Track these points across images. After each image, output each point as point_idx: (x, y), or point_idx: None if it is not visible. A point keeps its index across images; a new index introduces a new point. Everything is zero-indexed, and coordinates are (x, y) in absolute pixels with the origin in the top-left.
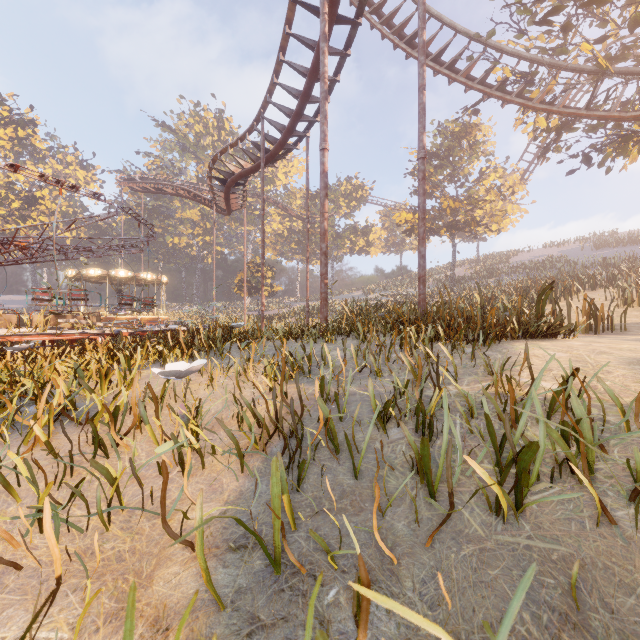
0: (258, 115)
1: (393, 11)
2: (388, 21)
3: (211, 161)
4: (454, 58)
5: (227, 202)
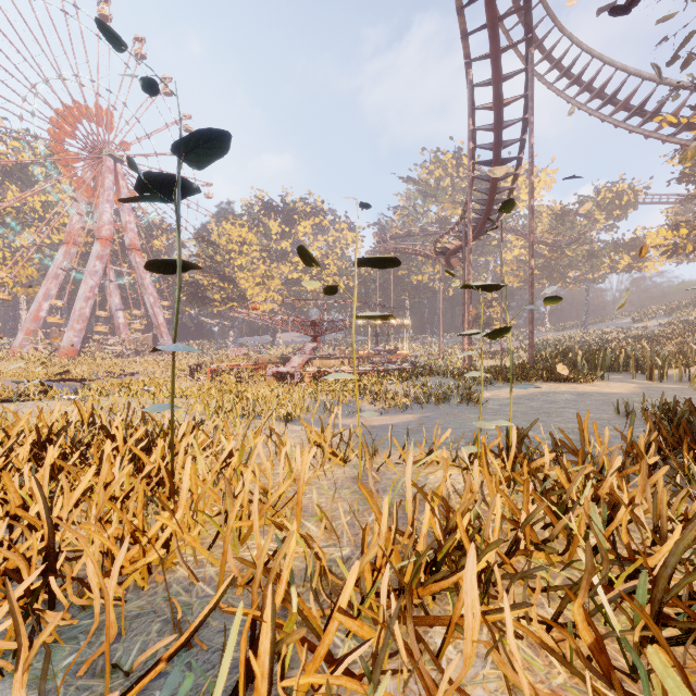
0: (461, 215)
1: (591, 79)
2: (587, 88)
3: (434, 243)
4: (655, 109)
5: (448, 265)
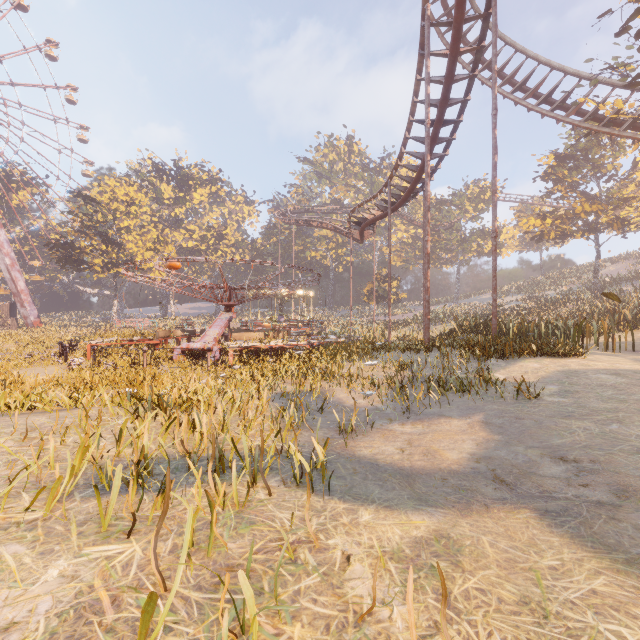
0: (386, 183)
1: (503, 64)
2: (499, 73)
3: (351, 212)
4: (563, 97)
5: (361, 237)
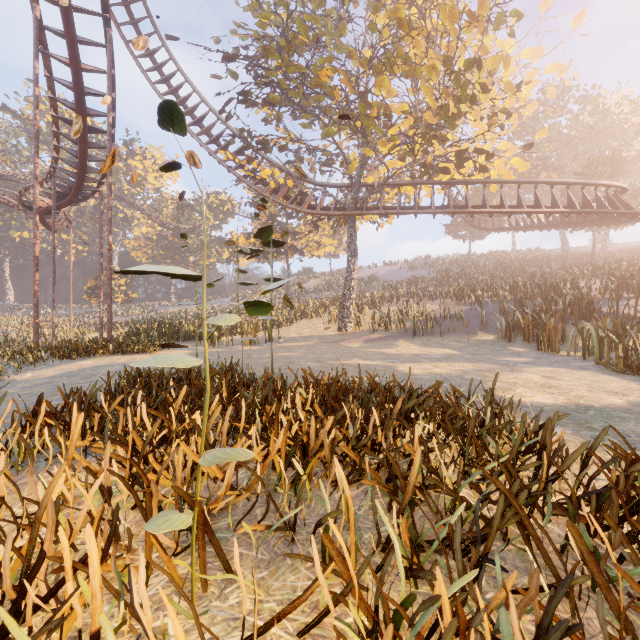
0: (50, 171)
1: (185, 97)
2: (182, 103)
3: (18, 193)
4: (225, 144)
5: (44, 225)
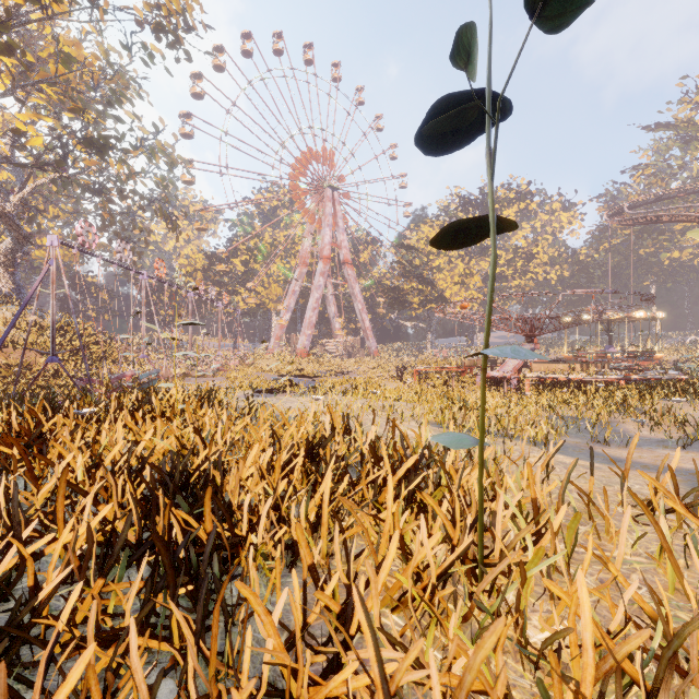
0: None
1: None
2: None
3: None
4: None
5: None
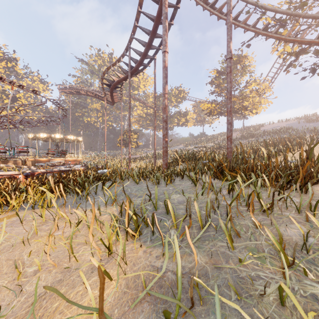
0: (127, 46)
1: None
2: None
3: (102, 74)
4: (237, 14)
5: (112, 97)
